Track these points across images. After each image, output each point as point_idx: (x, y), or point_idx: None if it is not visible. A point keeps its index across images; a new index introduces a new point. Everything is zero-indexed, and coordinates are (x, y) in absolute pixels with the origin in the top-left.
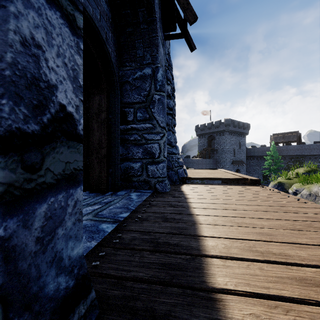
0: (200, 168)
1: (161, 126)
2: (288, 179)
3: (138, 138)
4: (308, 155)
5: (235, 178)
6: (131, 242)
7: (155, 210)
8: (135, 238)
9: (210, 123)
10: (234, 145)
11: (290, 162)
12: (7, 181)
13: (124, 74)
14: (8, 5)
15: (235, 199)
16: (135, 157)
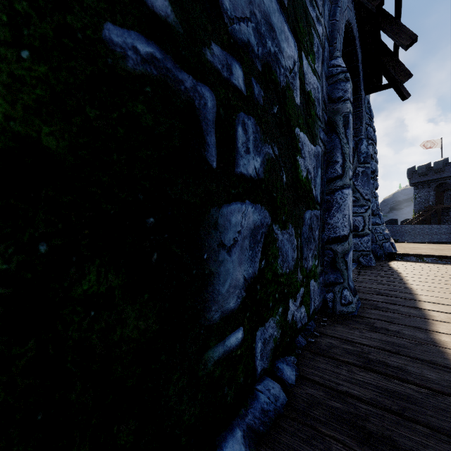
0: (417, 241)
1: (366, 198)
2: None
3: None
4: None
5: None
6: (359, 290)
7: (367, 278)
8: (360, 289)
9: (441, 161)
10: None
11: None
12: (347, 247)
13: None
14: (346, 199)
15: None
16: None
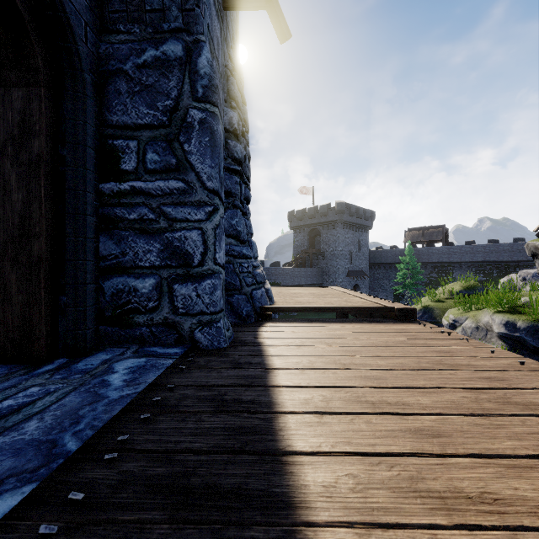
0: (296, 284)
1: (208, 187)
2: (438, 302)
3: (150, 215)
4: (459, 262)
5: (369, 307)
6: None
7: (164, 435)
8: None
9: (313, 208)
10: (351, 246)
11: (433, 273)
12: None
13: (112, 52)
14: None
15: (387, 368)
16: (142, 263)
